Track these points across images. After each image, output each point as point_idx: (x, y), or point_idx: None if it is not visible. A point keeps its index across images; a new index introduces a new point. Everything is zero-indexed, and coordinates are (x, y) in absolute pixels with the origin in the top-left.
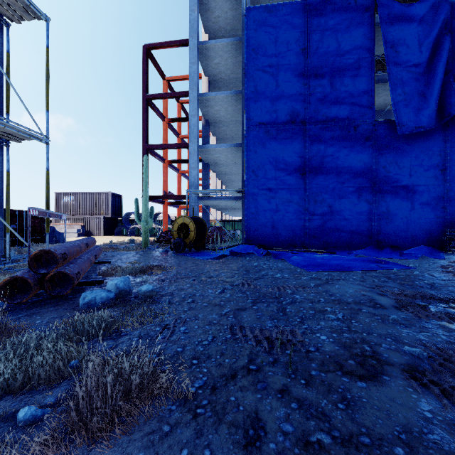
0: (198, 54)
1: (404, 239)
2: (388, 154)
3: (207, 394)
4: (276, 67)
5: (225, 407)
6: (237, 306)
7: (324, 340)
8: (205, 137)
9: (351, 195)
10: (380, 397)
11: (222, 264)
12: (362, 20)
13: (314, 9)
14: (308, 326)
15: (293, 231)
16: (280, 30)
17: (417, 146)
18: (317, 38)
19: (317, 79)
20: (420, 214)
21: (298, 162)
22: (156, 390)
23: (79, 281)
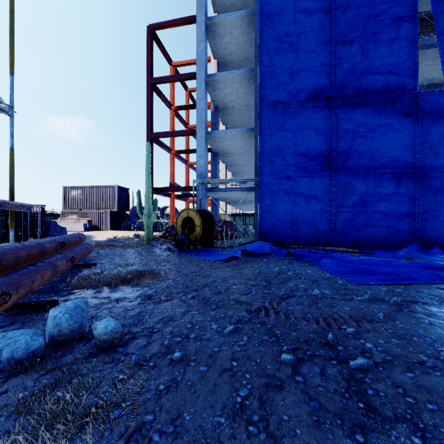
0: (206, 31)
1: None
2: (436, 132)
3: None
4: (296, 36)
5: None
6: (263, 373)
7: None
8: (214, 125)
9: (388, 182)
10: None
11: (233, 268)
12: None
13: None
14: None
15: (315, 226)
16: None
17: None
18: None
19: (345, 46)
20: None
21: (321, 145)
22: None
23: (20, 302)
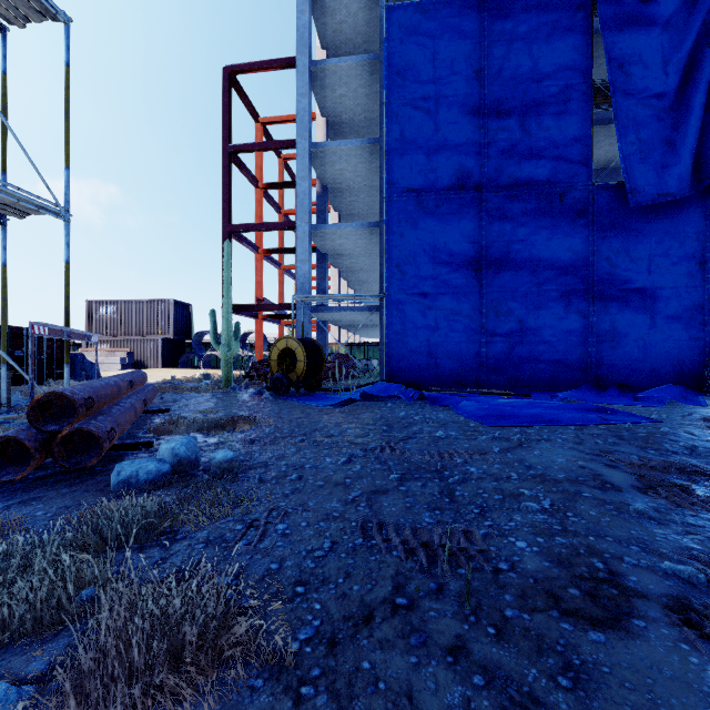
0: (311, 81)
1: (640, 373)
2: (614, 238)
3: (321, 654)
4: (435, 101)
5: (353, 682)
6: (372, 485)
7: (523, 549)
8: (321, 213)
9: (554, 303)
10: (633, 663)
11: (348, 413)
12: (571, 24)
13: (495, 7)
14: (494, 523)
15: (461, 361)
16: (441, 42)
17: (661, 224)
18: (500, 54)
19: (500, 118)
20: (665, 334)
21: (469, 251)
22: (228, 648)
23: (114, 444)
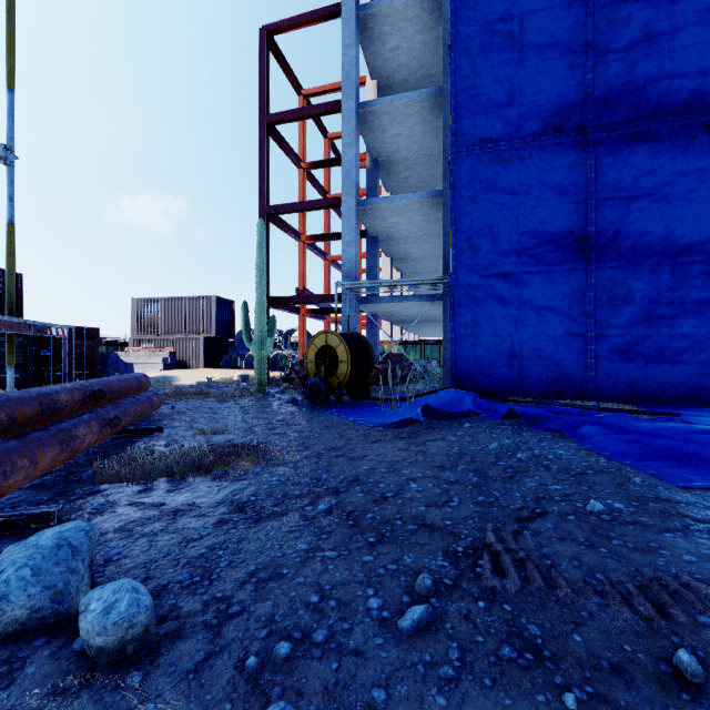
0: (358, 30)
1: None
2: None
3: None
4: (519, 20)
5: None
6: None
7: None
8: (371, 190)
9: (700, 280)
10: None
11: (407, 442)
12: None
13: None
14: None
15: (556, 362)
16: None
17: None
18: None
19: (614, 30)
20: None
21: (568, 214)
22: None
23: None
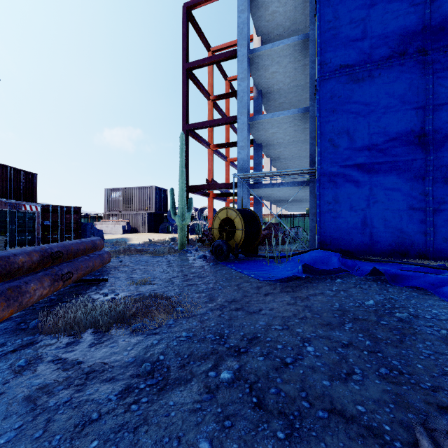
0: None
1: None
2: None
3: None
4: None
5: None
6: None
7: None
8: (257, 112)
9: None
10: None
11: (293, 296)
12: None
13: None
14: None
15: (400, 230)
16: None
17: None
18: None
19: None
20: None
21: (410, 117)
22: None
23: None
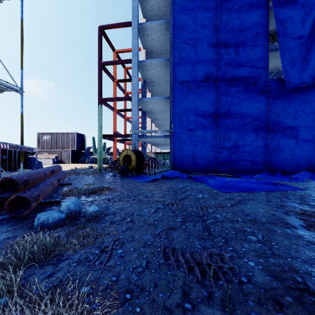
0: (138, 32)
1: (291, 166)
2: (278, 103)
3: None
4: (195, 40)
5: None
6: (168, 225)
7: (253, 267)
8: (143, 93)
9: (251, 133)
10: None
11: (155, 185)
12: (259, 4)
13: None
14: (234, 248)
15: (207, 160)
16: (198, 13)
17: (300, 97)
18: (225, 18)
19: (225, 48)
20: (303, 148)
21: (211, 109)
22: None
23: (41, 202)
